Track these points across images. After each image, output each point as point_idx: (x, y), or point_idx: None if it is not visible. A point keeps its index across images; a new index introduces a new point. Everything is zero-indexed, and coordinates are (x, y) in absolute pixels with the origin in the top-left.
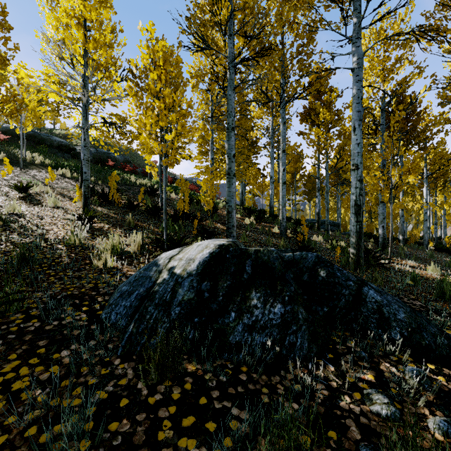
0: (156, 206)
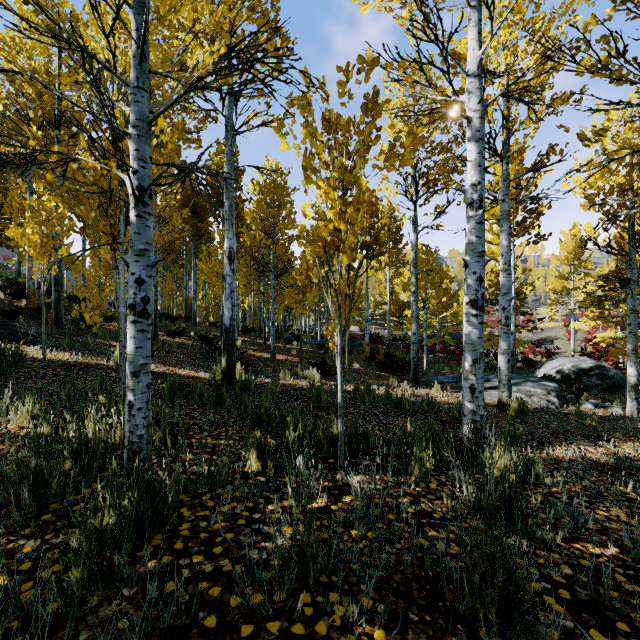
0: None
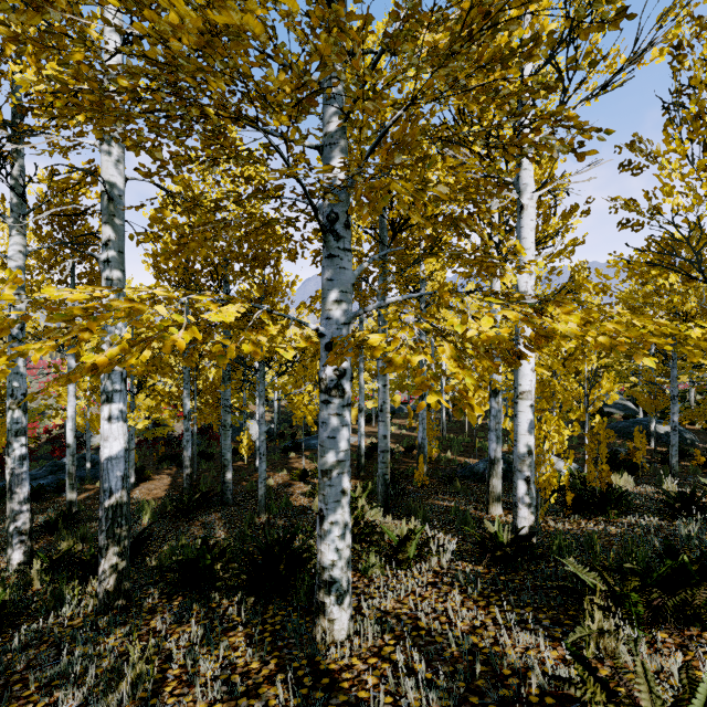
0: (686, 497)
